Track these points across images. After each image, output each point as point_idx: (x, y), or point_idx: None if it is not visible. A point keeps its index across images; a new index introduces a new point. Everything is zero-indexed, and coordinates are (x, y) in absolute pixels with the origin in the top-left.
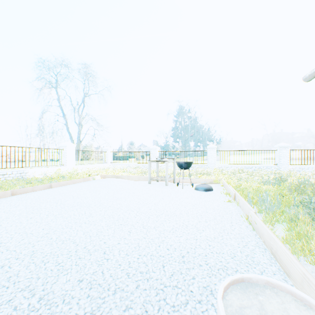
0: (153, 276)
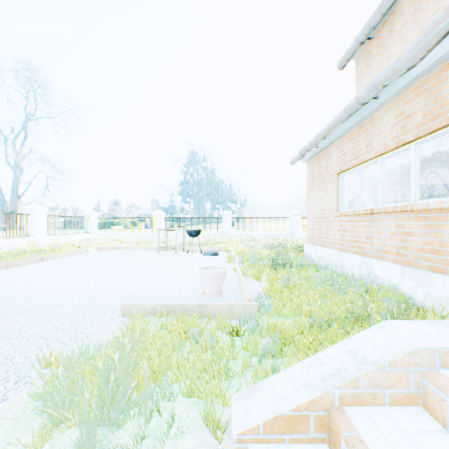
0: (175, 285)
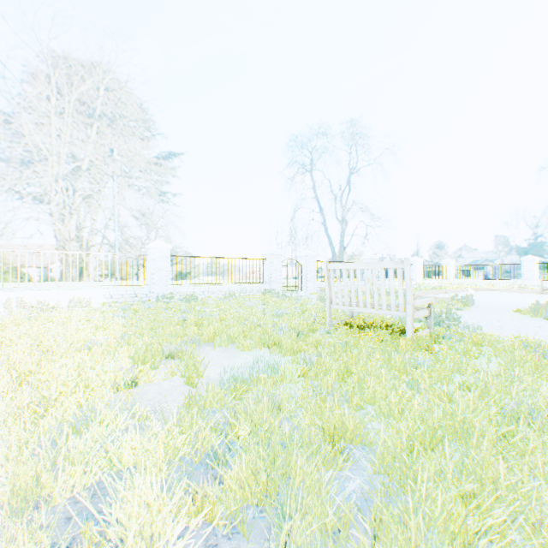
0: None
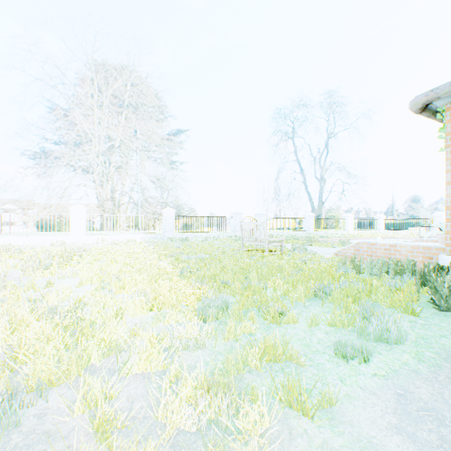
0: None
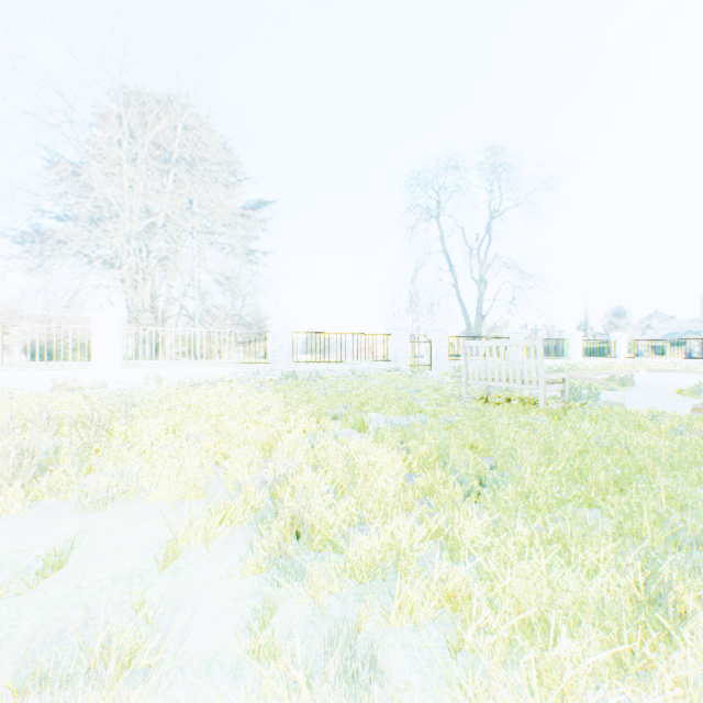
0: None
